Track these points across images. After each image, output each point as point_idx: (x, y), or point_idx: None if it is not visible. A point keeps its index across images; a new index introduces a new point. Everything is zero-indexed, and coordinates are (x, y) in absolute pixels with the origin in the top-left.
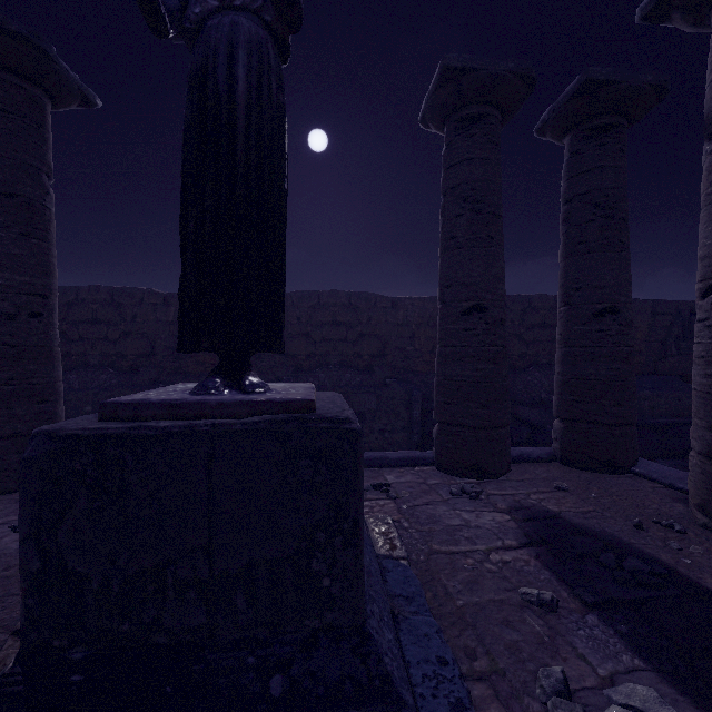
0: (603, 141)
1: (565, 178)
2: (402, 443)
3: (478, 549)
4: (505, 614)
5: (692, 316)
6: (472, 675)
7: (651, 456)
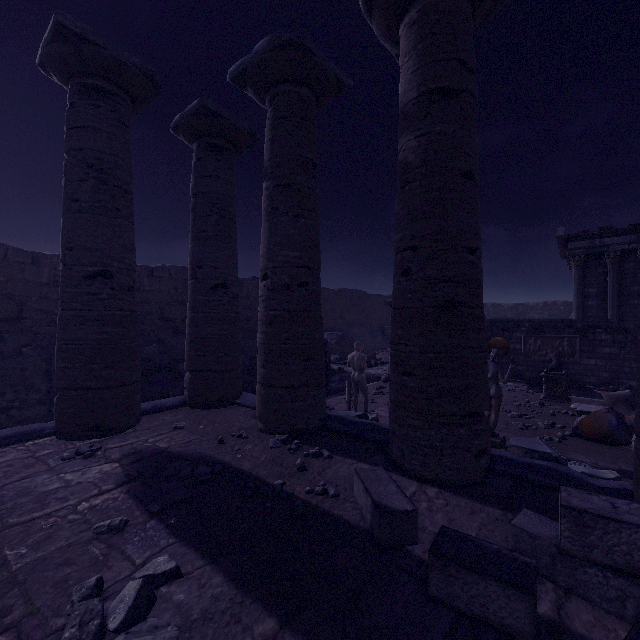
0: (218, 158)
1: (193, 176)
2: (38, 418)
3: (69, 504)
4: (68, 555)
5: None
6: None
7: None
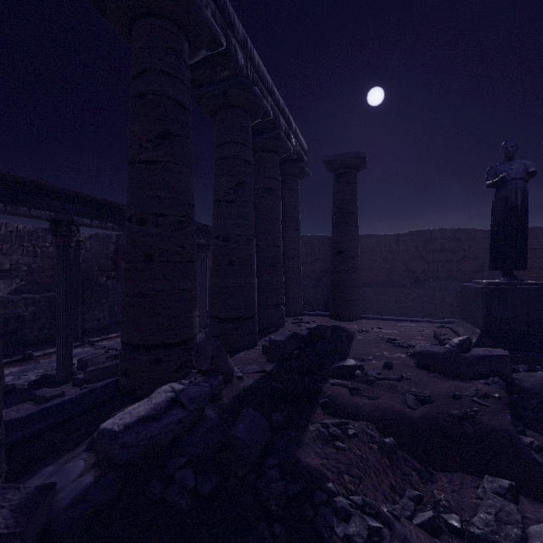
0: None
1: None
2: None
3: None
4: None
5: None
6: None
7: None
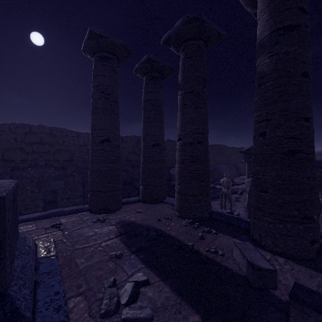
0: (155, 82)
1: (144, 92)
2: (79, 203)
3: (97, 242)
4: (100, 265)
5: None
6: (77, 295)
7: None
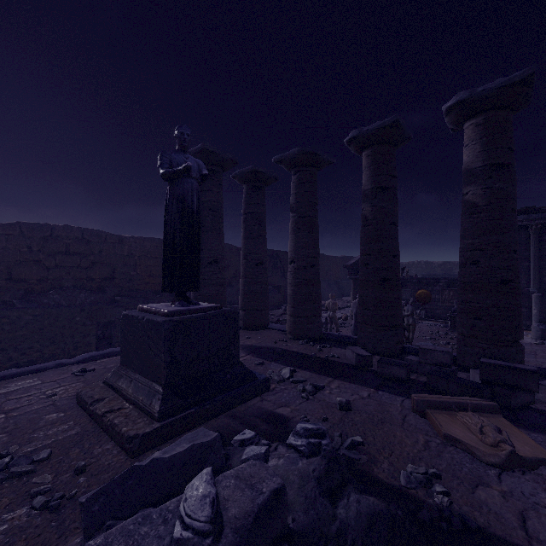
0: (259, 193)
1: (245, 203)
2: None
3: None
4: (253, 368)
5: (277, 257)
6: None
7: None
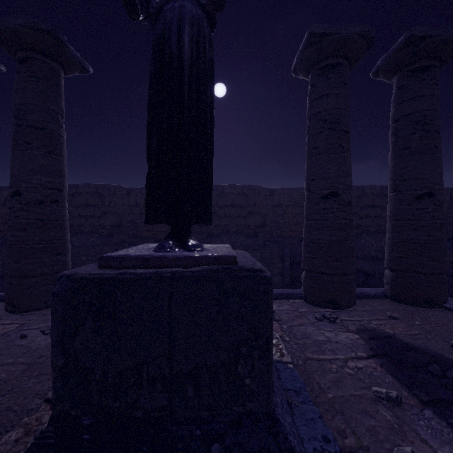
0: (422, 78)
1: (394, 105)
2: (277, 283)
3: (339, 357)
4: (363, 406)
5: None
6: (344, 449)
7: (452, 295)
